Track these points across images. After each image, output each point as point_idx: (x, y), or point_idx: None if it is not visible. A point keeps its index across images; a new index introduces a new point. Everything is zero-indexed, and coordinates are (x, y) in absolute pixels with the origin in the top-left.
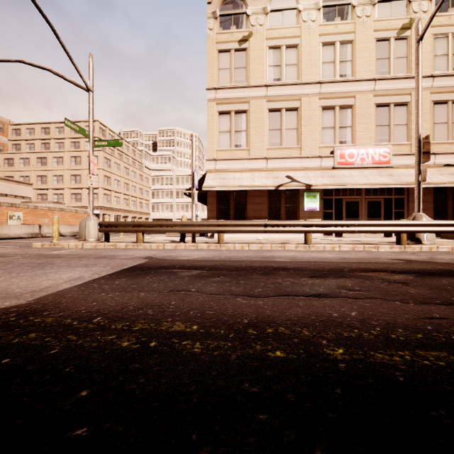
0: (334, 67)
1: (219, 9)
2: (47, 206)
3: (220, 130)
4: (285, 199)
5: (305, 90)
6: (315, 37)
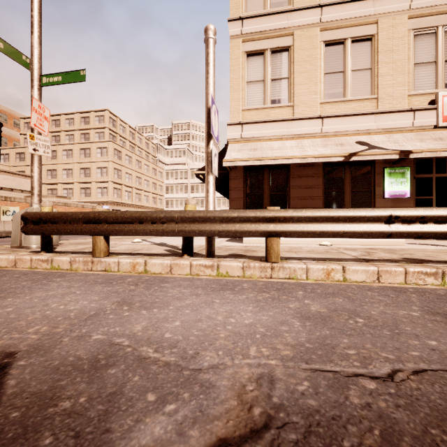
0: None
1: None
2: (49, 200)
3: (248, 79)
4: (351, 180)
5: (385, 6)
6: None
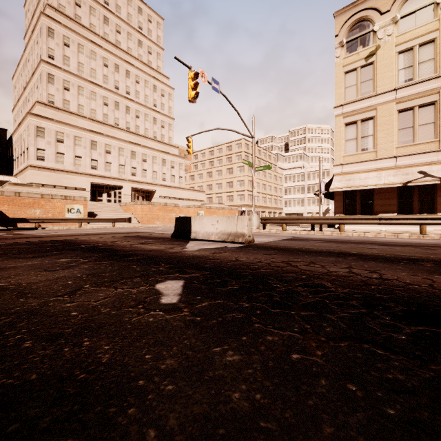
0: None
1: (345, 37)
2: (215, 206)
3: (346, 138)
4: (418, 193)
5: None
6: None
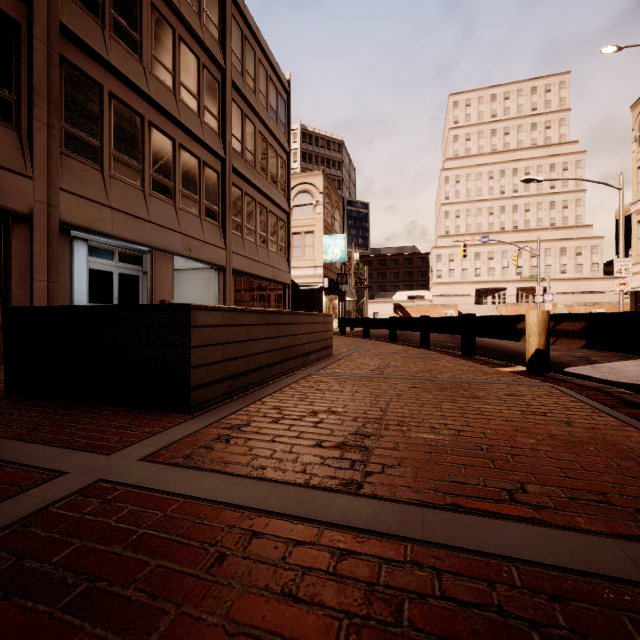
0: None
1: (638, 131)
2: None
3: (638, 237)
4: None
5: None
6: None
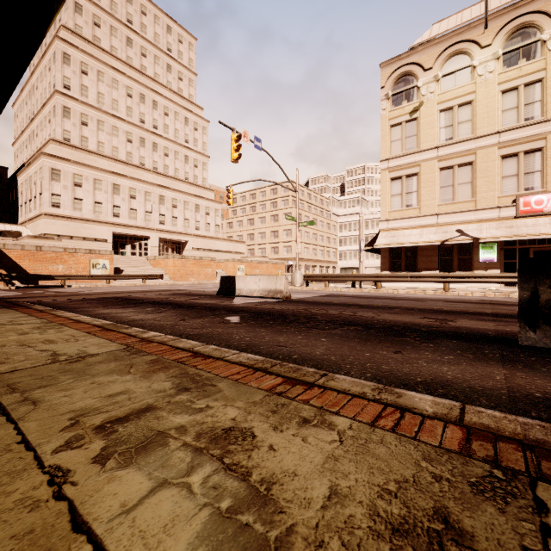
0: (517, 112)
1: (391, 90)
2: (257, 259)
3: (392, 194)
4: (458, 251)
5: (480, 143)
6: (493, 88)
